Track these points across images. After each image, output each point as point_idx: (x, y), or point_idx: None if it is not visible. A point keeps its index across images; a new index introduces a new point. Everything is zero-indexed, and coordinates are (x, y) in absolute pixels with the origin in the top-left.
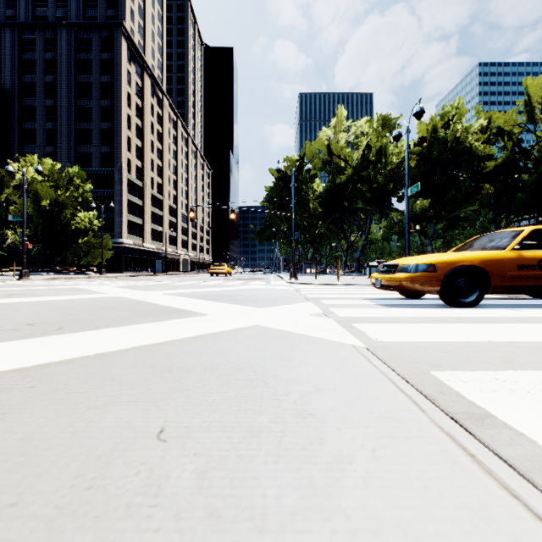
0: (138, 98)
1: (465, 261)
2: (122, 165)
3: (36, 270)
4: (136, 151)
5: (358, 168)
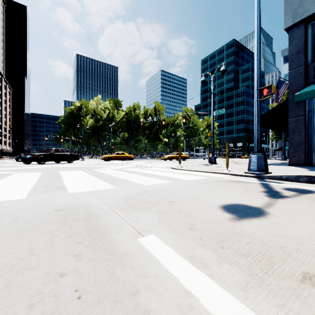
0: None
1: (109, 156)
2: None
3: None
4: None
5: (105, 120)
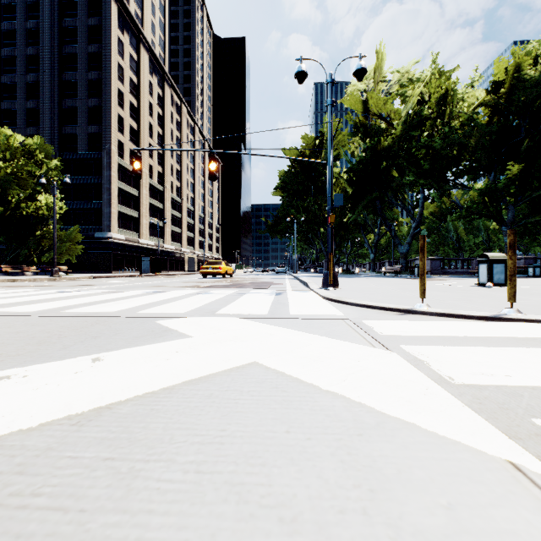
0: (133, 73)
1: None
2: (111, 147)
3: None
4: (131, 133)
5: (405, 130)
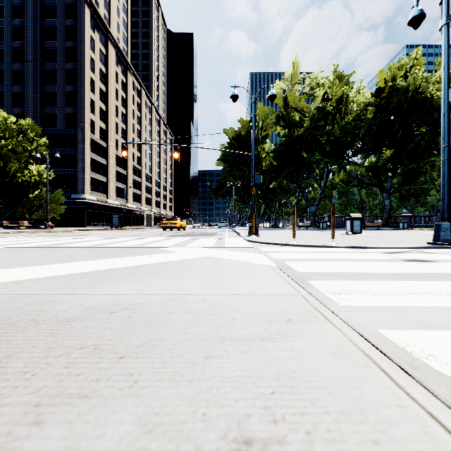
0: (102, 65)
1: None
2: (85, 125)
3: None
4: (100, 113)
5: (314, 121)
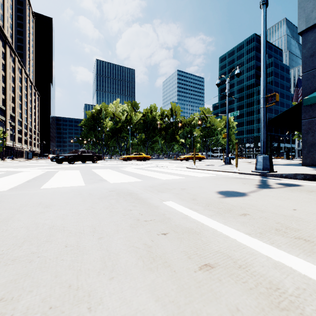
0: (3, 59)
1: (128, 157)
2: None
3: None
4: (2, 89)
5: (124, 122)
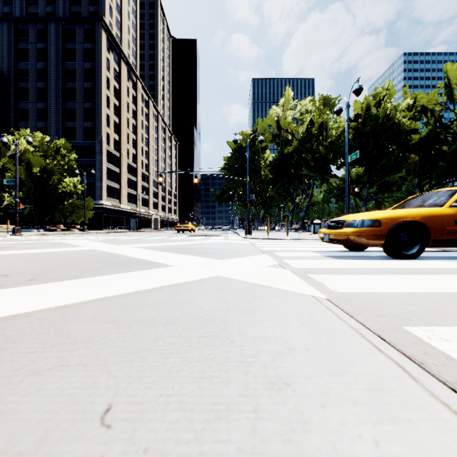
0: (116, 82)
1: (407, 217)
2: (102, 138)
3: (28, 227)
4: (114, 126)
5: (303, 141)
